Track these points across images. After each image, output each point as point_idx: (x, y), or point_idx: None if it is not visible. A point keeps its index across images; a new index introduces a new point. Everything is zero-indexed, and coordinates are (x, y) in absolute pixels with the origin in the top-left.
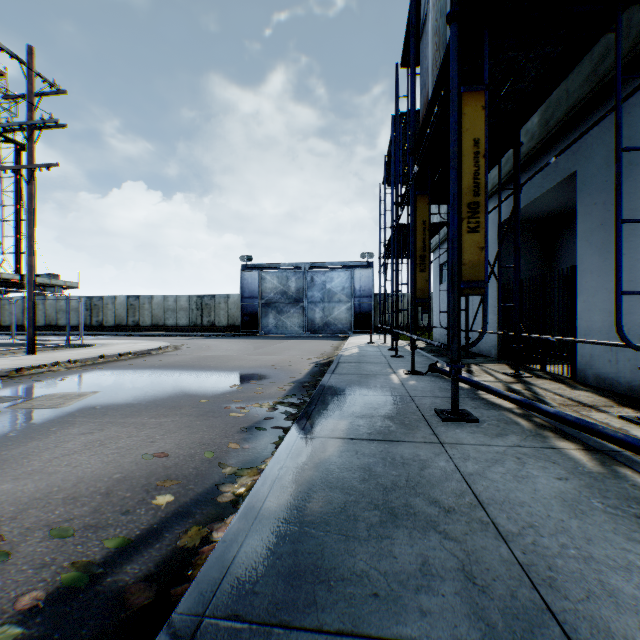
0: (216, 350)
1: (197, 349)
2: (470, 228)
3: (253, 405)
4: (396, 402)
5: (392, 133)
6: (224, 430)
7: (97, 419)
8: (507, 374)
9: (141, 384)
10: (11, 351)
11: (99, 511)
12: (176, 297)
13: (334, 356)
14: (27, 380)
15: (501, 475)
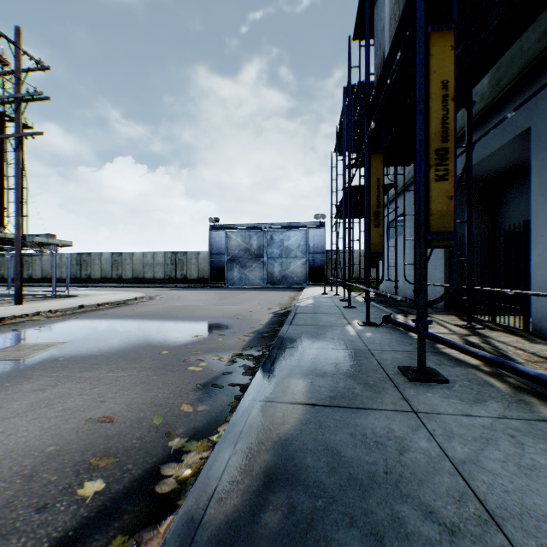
0: (186, 300)
1: (169, 299)
2: (438, 176)
3: (212, 357)
4: (356, 357)
5: (344, 103)
6: (179, 387)
7: (55, 373)
8: (459, 326)
9: (110, 334)
10: (3, 301)
11: (11, 505)
12: (153, 253)
13: (291, 306)
14: (6, 329)
15: (501, 464)
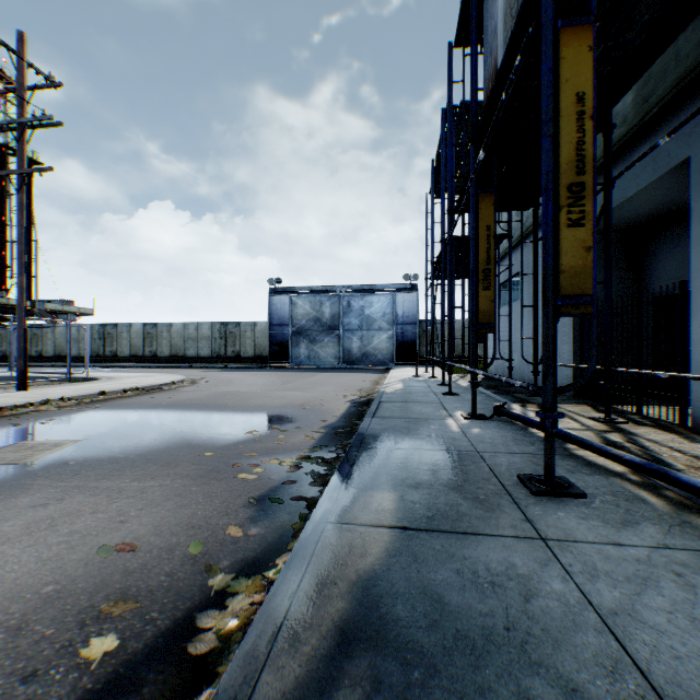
0: (238, 385)
1: (216, 383)
2: (571, 220)
3: (271, 461)
4: (460, 461)
5: (443, 130)
6: (226, 502)
7: (63, 482)
8: (595, 419)
9: (138, 429)
10: (2, 386)
11: None
12: (197, 324)
13: (374, 393)
14: (4, 423)
15: (667, 616)
